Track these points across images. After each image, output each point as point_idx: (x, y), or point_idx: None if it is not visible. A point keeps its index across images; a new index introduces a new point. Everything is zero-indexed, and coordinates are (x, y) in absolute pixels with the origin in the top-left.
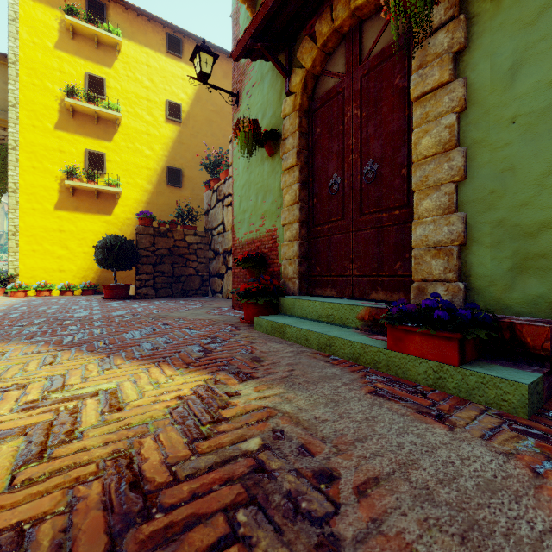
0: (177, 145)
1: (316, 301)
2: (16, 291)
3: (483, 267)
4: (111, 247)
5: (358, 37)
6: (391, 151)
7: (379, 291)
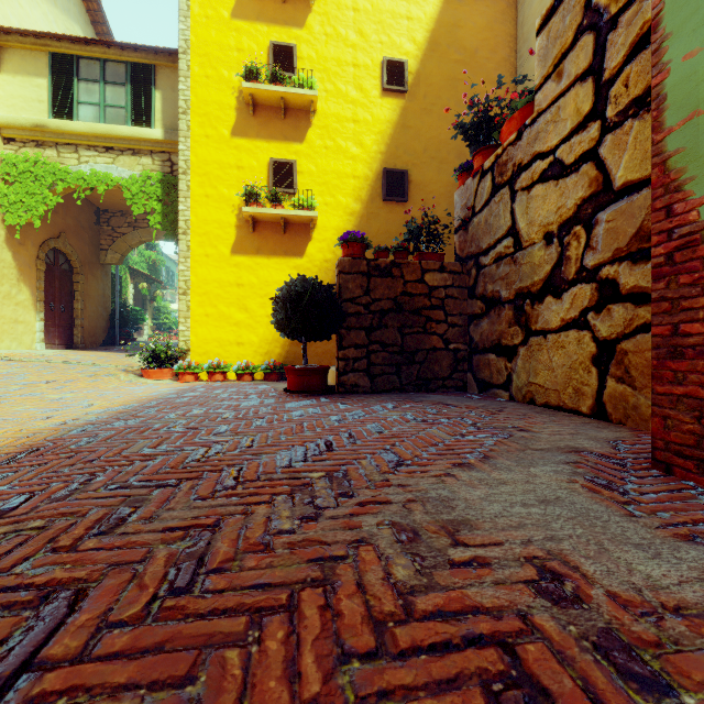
0: (399, 131)
1: None
2: (184, 374)
3: None
4: (298, 298)
5: None
6: None
7: None
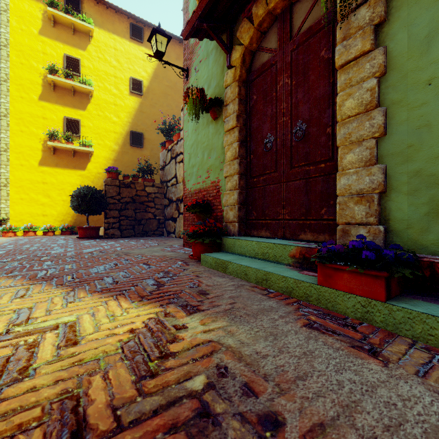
0: (139, 113)
1: (254, 241)
2: (7, 232)
3: (401, 212)
4: (84, 195)
5: (289, 17)
6: (317, 113)
7: (307, 232)
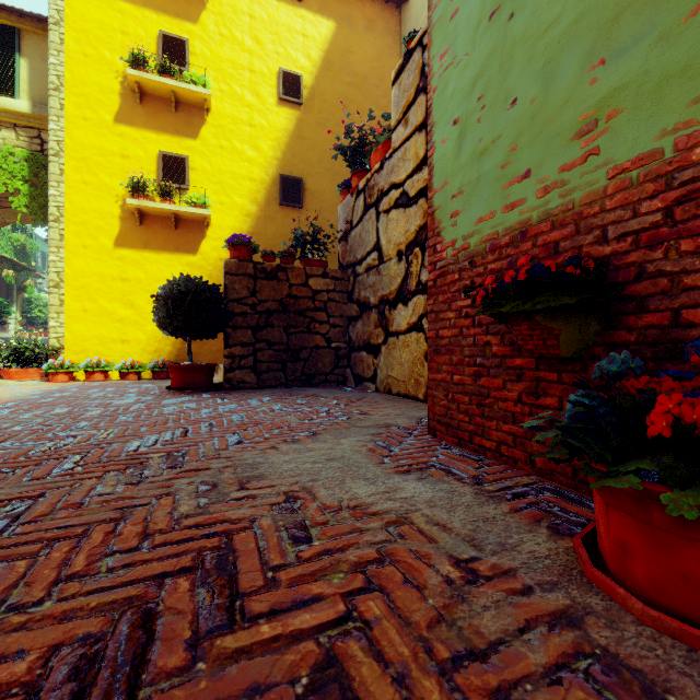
0: (295, 141)
1: None
2: (56, 373)
3: None
4: (181, 297)
5: None
6: None
7: None
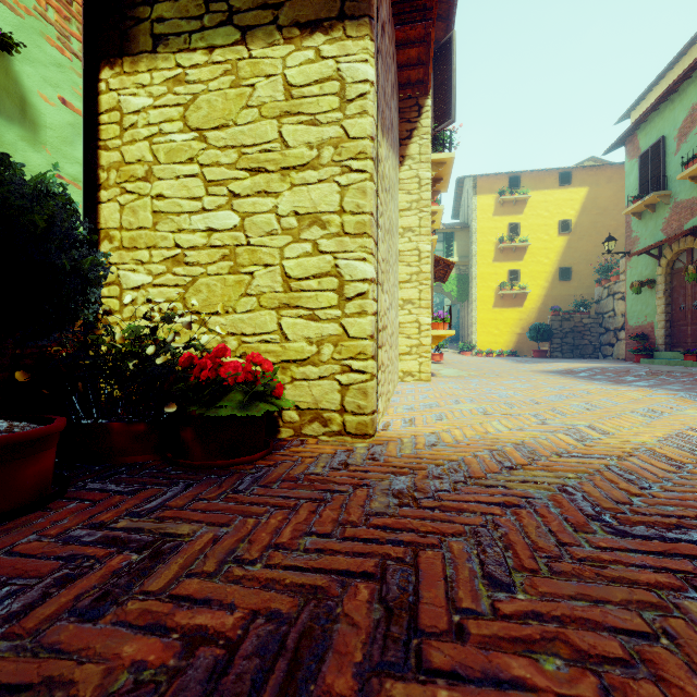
0: (566, 250)
1: (669, 352)
2: (479, 354)
3: None
4: (538, 329)
5: (691, 253)
6: None
7: None
